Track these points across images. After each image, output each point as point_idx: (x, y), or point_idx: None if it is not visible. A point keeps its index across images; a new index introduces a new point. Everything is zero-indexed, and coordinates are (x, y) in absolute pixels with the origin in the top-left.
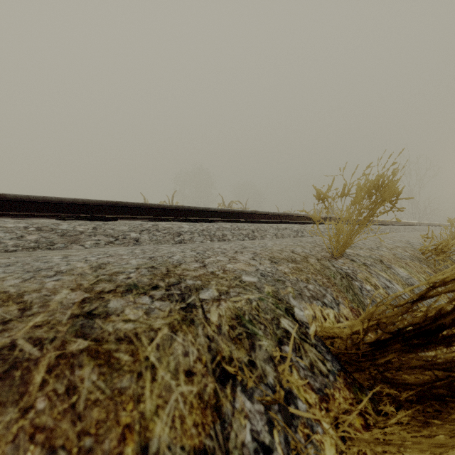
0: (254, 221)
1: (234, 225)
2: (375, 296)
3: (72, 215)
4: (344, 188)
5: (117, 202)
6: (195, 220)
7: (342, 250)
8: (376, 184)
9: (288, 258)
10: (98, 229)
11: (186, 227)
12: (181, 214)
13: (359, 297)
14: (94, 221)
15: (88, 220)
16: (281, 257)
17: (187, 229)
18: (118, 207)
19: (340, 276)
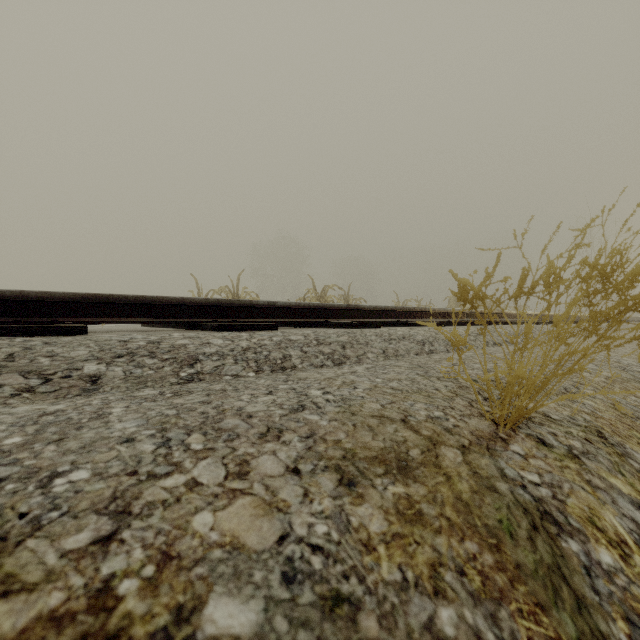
0: (349, 324)
1: (311, 335)
2: (632, 594)
3: (14, 320)
4: (523, 278)
5: (105, 296)
6: (243, 327)
7: (517, 416)
8: (606, 269)
9: (391, 453)
10: (15, 359)
11: (215, 344)
12: (226, 313)
13: (593, 617)
14: (35, 336)
15: (24, 334)
16: (373, 452)
17: (214, 349)
18: (108, 305)
19: (527, 521)
